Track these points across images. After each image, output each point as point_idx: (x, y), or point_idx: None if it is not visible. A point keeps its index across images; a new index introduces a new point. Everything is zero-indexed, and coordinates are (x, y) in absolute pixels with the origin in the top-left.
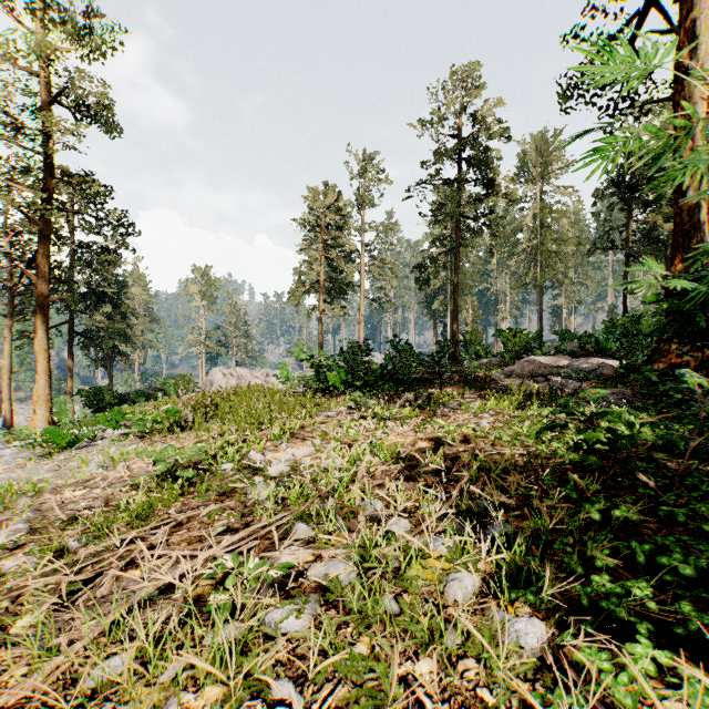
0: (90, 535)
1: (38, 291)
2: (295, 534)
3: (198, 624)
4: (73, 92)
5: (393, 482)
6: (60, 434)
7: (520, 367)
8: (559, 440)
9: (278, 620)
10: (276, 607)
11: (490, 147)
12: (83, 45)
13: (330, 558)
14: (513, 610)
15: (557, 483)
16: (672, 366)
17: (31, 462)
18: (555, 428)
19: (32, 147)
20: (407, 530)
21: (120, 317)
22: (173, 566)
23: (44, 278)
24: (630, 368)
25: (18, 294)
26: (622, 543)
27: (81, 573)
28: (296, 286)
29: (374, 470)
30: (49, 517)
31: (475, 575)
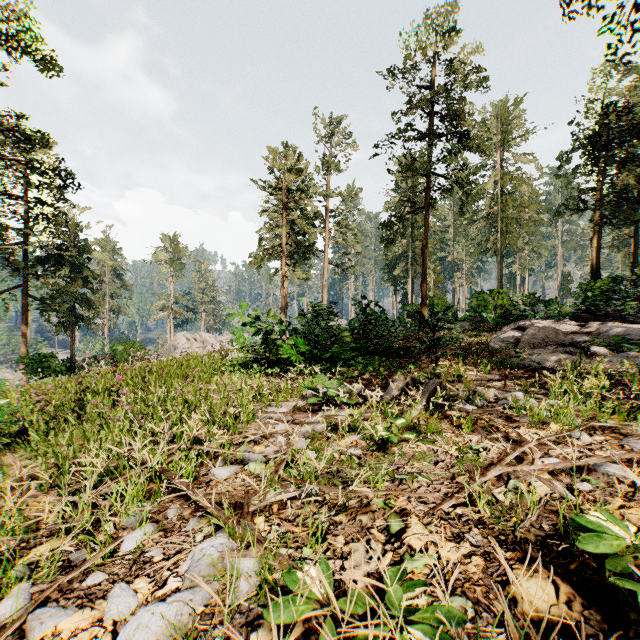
0: None
1: None
2: None
3: None
4: None
5: None
6: None
7: (528, 333)
8: None
9: None
10: None
11: (463, 97)
12: None
13: None
14: None
15: None
16: None
17: None
18: None
19: None
20: None
21: (81, 281)
22: None
23: None
24: None
25: None
26: None
27: None
28: (258, 249)
29: None
30: None
31: None
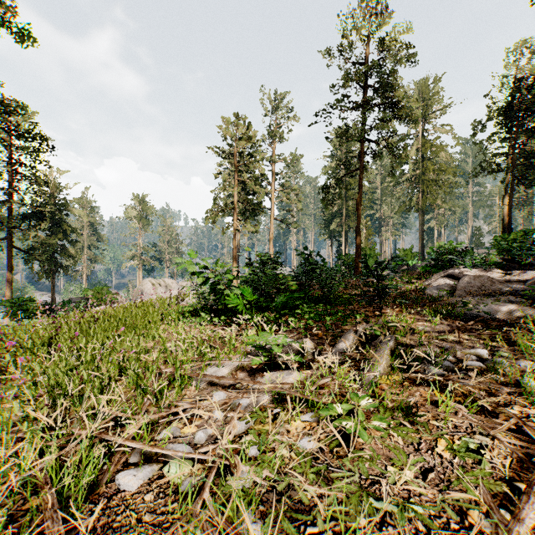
0: None
1: None
2: None
3: None
4: None
5: None
6: None
7: (464, 281)
8: None
9: None
10: None
11: (393, 70)
12: None
13: None
14: None
15: None
16: None
17: None
18: None
19: None
20: None
21: (61, 234)
22: None
23: None
24: None
25: None
26: None
27: None
28: (213, 206)
29: None
30: None
31: None
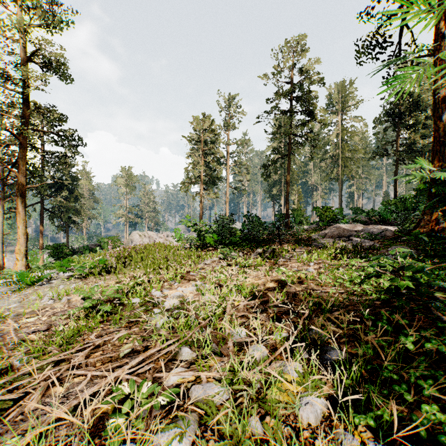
0: (30, 356)
1: (19, 182)
2: (181, 356)
3: (99, 442)
4: (41, 53)
5: (252, 314)
6: (27, 276)
7: (331, 231)
8: (367, 282)
9: (163, 445)
10: (162, 430)
11: (309, 90)
12: (48, 24)
13: (207, 379)
14: (359, 436)
15: (374, 317)
16: (432, 230)
17: (6, 295)
18: (371, 276)
19: (14, 89)
20: (264, 354)
21: (73, 199)
22: (88, 384)
23: (23, 174)
24: (404, 232)
25: (7, 184)
26: (437, 372)
27: (14, 392)
28: (185, 179)
29: (238, 304)
30: (6, 340)
31: (322, 398)
